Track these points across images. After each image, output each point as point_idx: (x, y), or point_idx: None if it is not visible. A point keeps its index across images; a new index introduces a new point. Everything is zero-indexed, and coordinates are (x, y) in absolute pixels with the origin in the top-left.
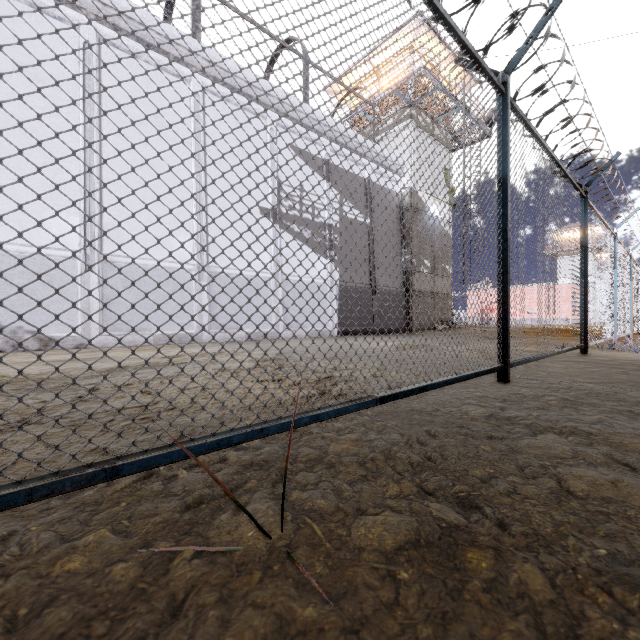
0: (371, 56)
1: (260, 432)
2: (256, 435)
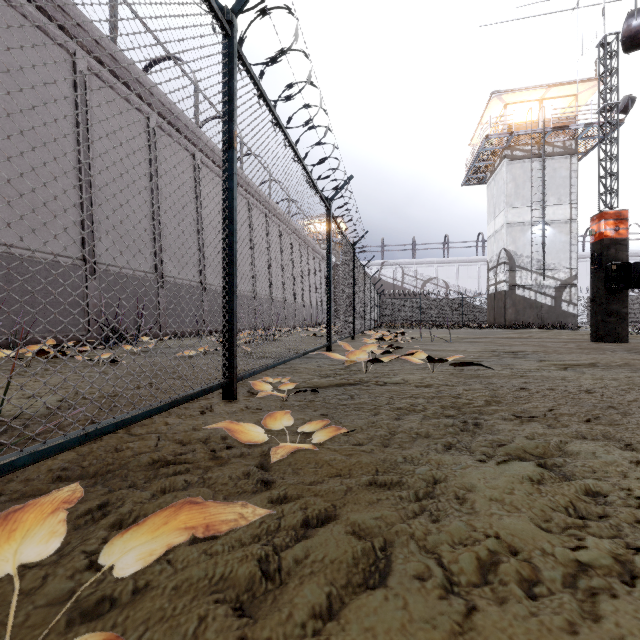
0: None
1: None
2: None
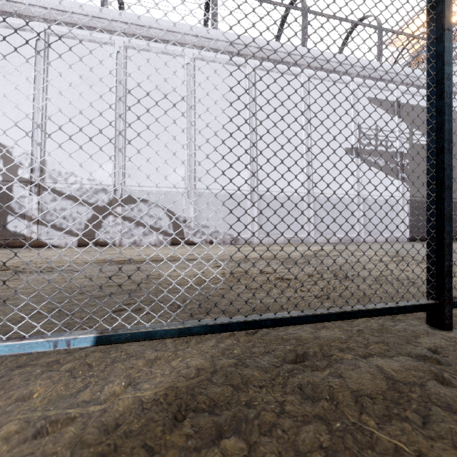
0: None
1: None
2: None
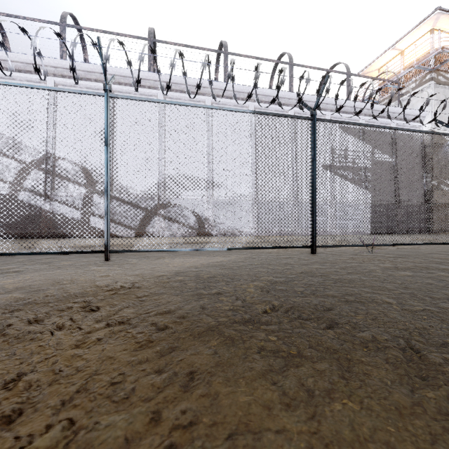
0: (396, 45)
1: (362, 245)
2: (362, 246)
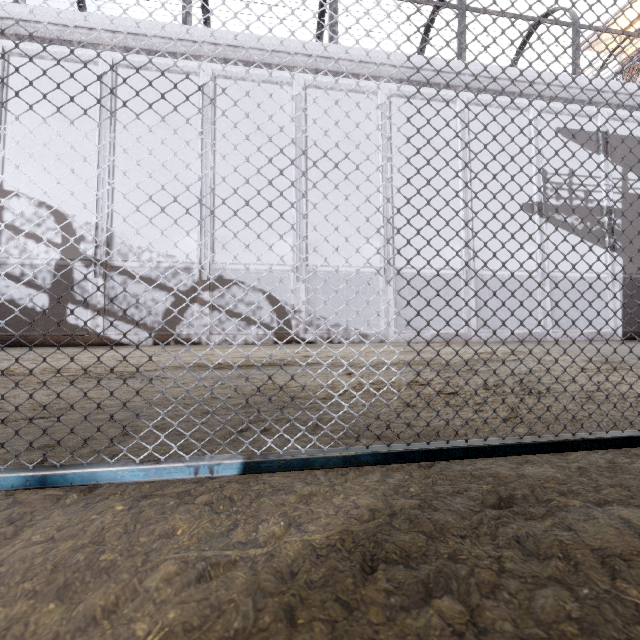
0: None
1: None
2: None
